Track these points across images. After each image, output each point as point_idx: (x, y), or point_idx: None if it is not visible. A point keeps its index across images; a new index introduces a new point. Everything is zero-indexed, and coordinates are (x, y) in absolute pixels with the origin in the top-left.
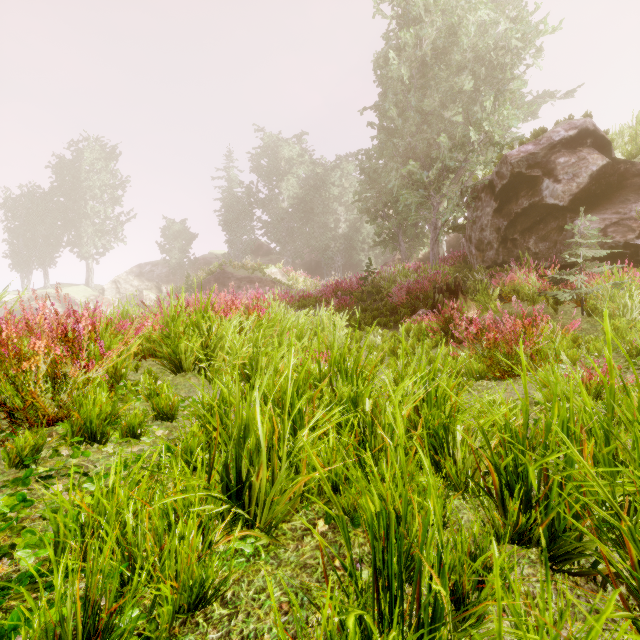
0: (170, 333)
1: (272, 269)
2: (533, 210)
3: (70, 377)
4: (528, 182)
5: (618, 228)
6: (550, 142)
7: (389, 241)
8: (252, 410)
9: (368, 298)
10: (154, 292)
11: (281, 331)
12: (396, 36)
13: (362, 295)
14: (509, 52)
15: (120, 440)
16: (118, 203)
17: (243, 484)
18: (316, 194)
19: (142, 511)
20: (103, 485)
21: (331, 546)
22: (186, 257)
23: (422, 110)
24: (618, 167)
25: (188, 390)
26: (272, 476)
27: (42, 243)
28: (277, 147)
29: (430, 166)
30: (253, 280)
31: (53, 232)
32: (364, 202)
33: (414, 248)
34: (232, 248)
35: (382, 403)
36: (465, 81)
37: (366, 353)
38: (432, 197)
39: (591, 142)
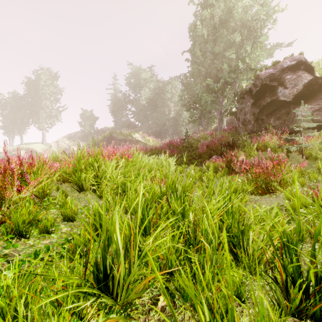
0: (77, 169)
1: (136, 135)
2: (273, 103)
3: (11, 196)
4: (270, 89)
5: (319, 112)
6: (282, 67)
7: (196, 120)
8: (113, 226)
9: (186, 150)
10: (76, 147)
11: (140, 167)
12: (200, 14)
13: (183, 148)
14: (259, 22)
15: (39, 235)
16: (58, 101)
17: (108, 276)
18: (159, 97)
19: (32, 302)
20: (3, 283)
21: (168, 319)
22: (93, 129)
23: (214, 52)
24: (318, 81)
25: (86, 201)
26: (129, 265)
27: (19, 122)
28: (139, 73)
29: (218, 81)
30: (126, 140)
31: (25, 116)
32: (183, 100)
33: (209, 124)
34: (116, 124)
35: (200, 215)
36: (236, 37)
37: (186, 179)
38: (219, 97)
39: (303, 67)
